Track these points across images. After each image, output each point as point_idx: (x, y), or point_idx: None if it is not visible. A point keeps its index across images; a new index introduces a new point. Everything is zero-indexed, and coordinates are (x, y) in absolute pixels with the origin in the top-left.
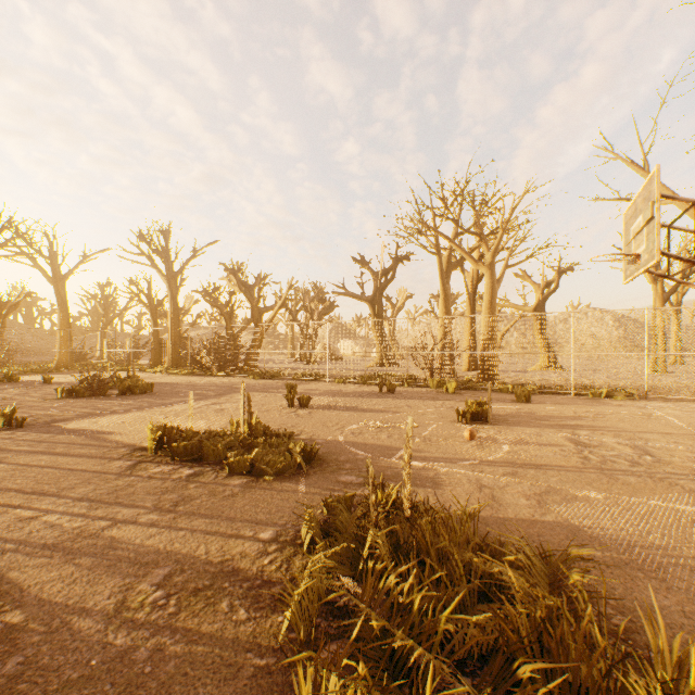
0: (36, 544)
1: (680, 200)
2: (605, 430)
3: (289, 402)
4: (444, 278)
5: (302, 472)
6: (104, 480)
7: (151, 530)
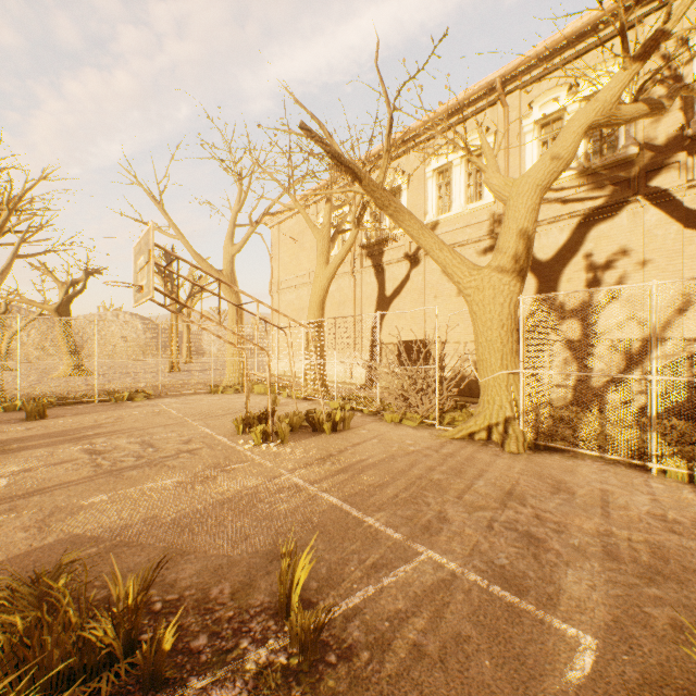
0: None
1: (169, 253)
2: (122, 433)
3: None
4: None
5: None
6: None
7: None
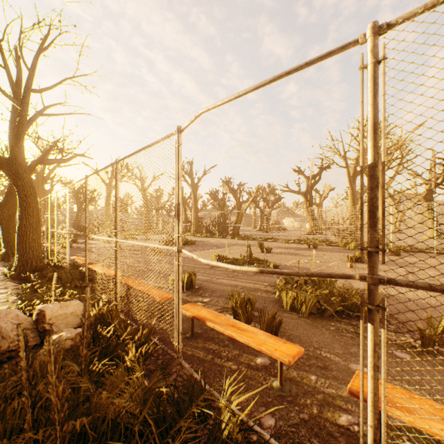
0: (202, 280)
1: None
2: (433, 269)
3: (261, 250)
4: (351, 181)
5: None
6: (206, 270)
7: (230, 280)
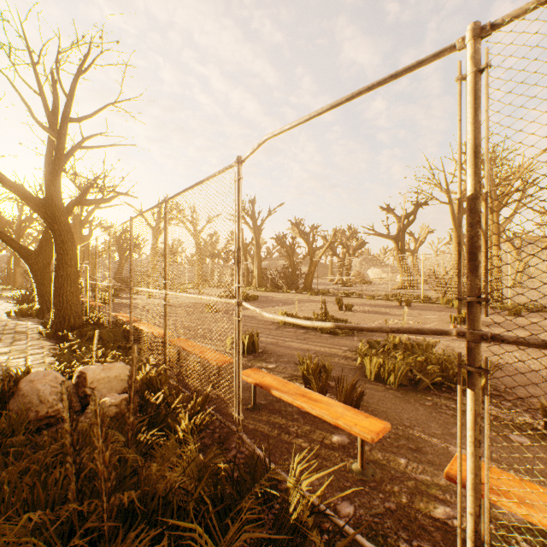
0: (266, 343)
1: None
2: None
3: (339, 307)
4: (456, 221)
5: (354, 335)
6: (271, 331)
7: (301, 344)
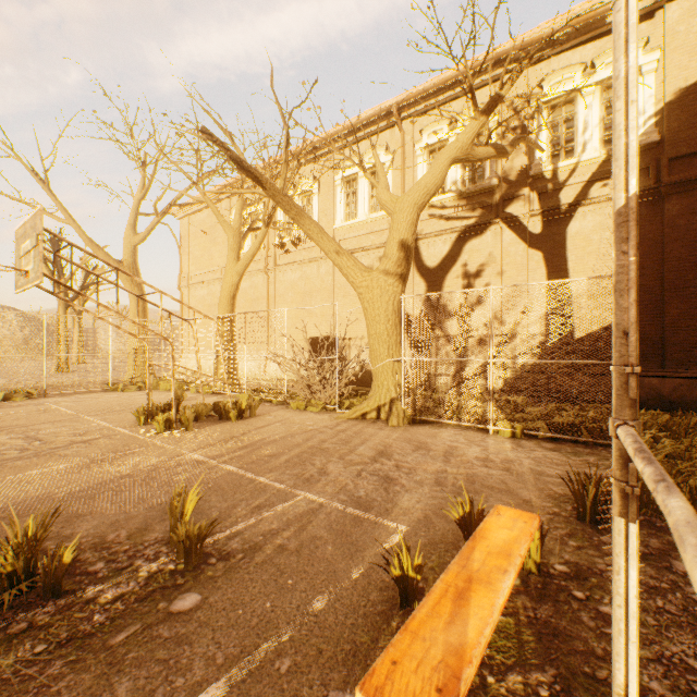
0: None
1: (61, 238)
2: (0, 430)
3: None
4: None
5: None
6: None
7: None
